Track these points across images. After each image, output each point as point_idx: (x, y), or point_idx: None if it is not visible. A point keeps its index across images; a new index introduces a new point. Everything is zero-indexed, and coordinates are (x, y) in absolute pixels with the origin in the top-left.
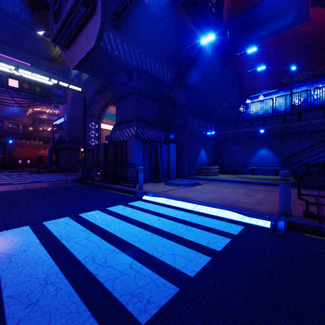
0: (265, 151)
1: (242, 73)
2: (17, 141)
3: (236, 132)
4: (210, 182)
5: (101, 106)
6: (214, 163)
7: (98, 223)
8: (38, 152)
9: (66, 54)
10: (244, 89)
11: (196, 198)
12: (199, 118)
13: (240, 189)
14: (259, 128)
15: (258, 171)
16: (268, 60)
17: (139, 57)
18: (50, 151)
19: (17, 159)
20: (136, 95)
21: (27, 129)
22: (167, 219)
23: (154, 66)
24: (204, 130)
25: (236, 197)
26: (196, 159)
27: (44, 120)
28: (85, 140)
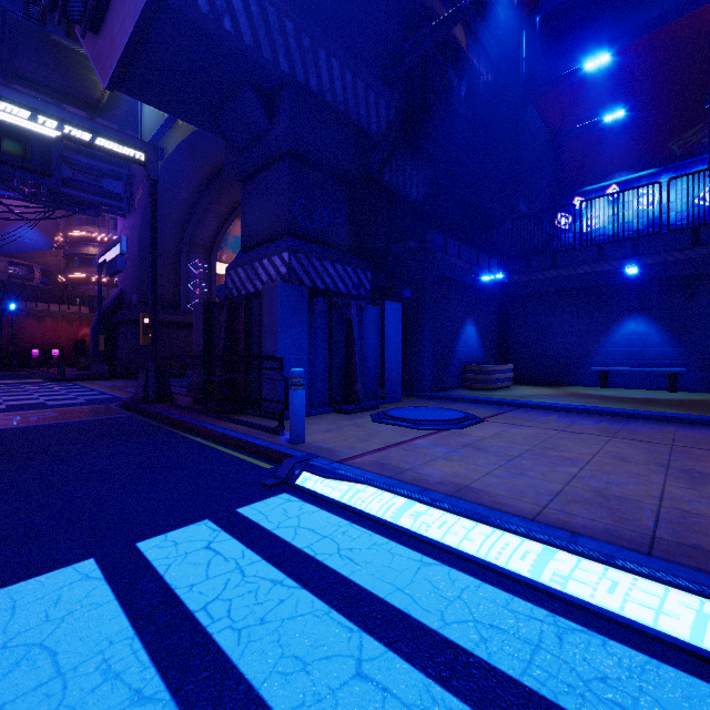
0: (638, 323)
1: (564, 131)
2: (28, 306)
3: (557, 275)
4: (504, 412)
5: (216, 221)
6: (496, 357)
7: (2, 706)
8: (78, 332)
9: (94, 51)
10: (565, 173)
11: (501, 495)
12: (461, 238)
13: (624, 443)
14: (621, 264)
15: (618, 379)
16: (630, 96)
17: (297, 45)
18: (94, 328)
19: (28, 347)
20: (290, 162)
21: (54, 280)
22: (401, 655)
23: (340, 81)
24: (473, 270)
25: (652, 485)
26: (454, 345)
27: (92, 257)
28: (156, 296)
